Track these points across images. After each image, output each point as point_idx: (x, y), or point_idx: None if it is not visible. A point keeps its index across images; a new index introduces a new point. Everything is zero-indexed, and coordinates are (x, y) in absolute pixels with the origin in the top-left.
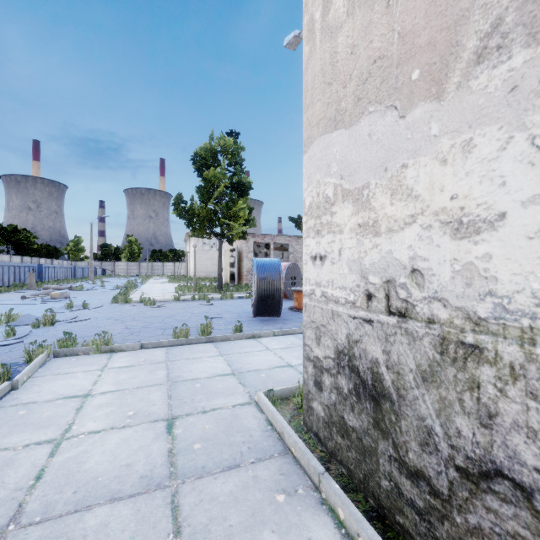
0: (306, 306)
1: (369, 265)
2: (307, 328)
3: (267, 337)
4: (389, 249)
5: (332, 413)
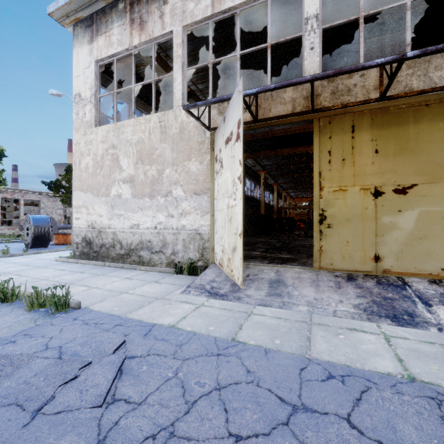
0: (74, 230)
1: (89, 220)
2: (74, 236)
3: (45, 253)
4: (92, 218)
5: (81, 252)
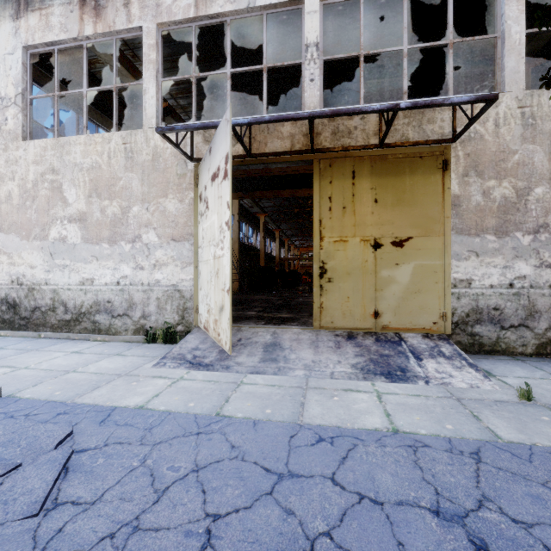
0: None
1: (13, 273)
2: None
3: None
4: (18, 270)
5: None
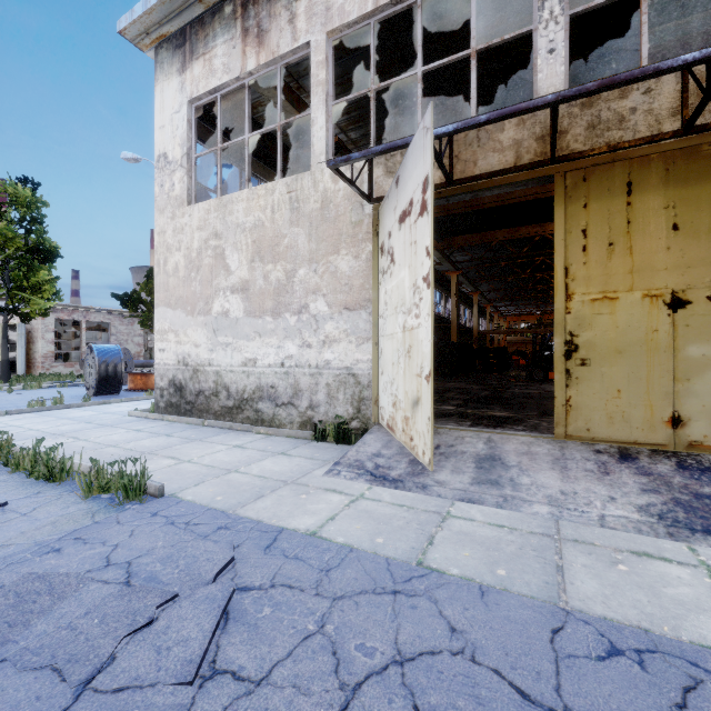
0: (157, 368)
1: (179, 353)
2: (157, 377)
3: (116, 403)
4: (184, 349)
5: (168, 402)
